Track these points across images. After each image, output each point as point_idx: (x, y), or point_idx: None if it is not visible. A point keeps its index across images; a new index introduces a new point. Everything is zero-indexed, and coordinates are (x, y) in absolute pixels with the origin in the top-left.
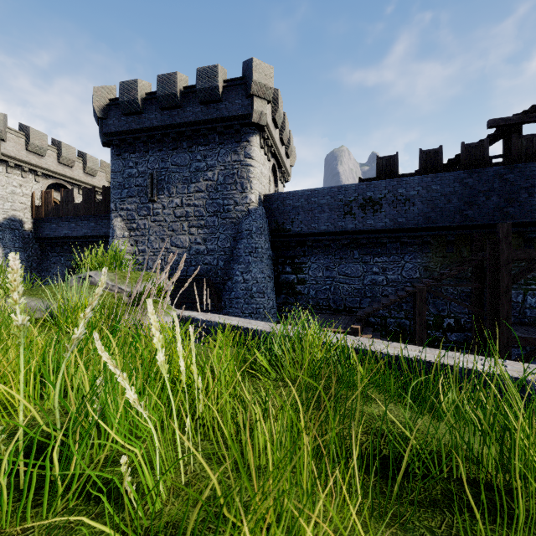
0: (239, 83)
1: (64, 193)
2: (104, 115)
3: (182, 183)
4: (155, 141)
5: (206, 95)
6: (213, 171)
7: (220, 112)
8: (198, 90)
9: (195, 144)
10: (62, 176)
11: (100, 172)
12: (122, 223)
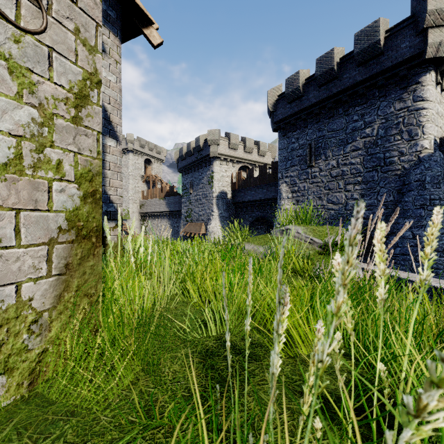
0: (407, 24)
1: (248, 172)
2: (274, 108)
3: (338, 146)
4: (312, 116)
5: (364, 55)
6: (372, 126)
7: (381, 65)
8: (355, 55)
9: (351, 106)
10: (246, 160)
11: (267, 153)
12: (287, 187)
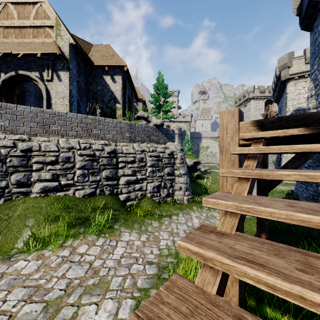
0: None
1: None
2: (299, 10)
3: None
4: None
5: None
6: None
7: None
8: None
9: None
10: None
11: None
12: (312, 84)
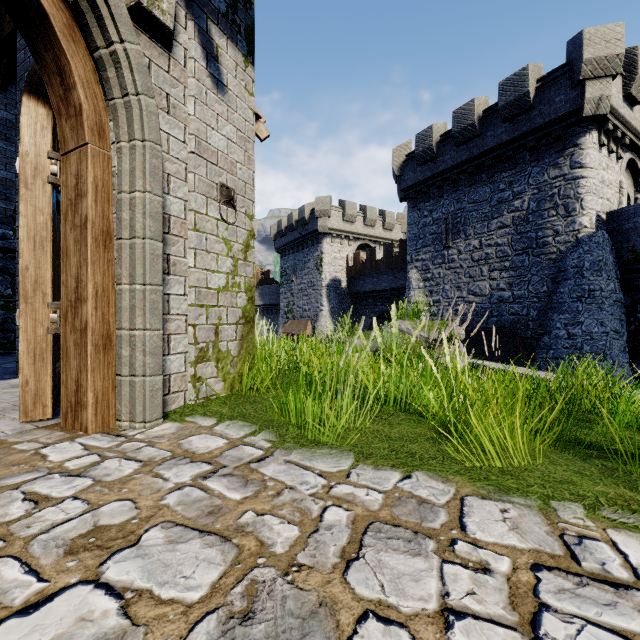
0: (561, 73)
1: (368, 252)
2: (401, 172)
3: (481, 222)
4: (450, 182)
5: (511, 109)
6: (522, 198)
7: (531, 122)
8: (500, 109)
9: (497, 172)
10: (366, 236)
11: (396, 225)
12: (417, 274)
